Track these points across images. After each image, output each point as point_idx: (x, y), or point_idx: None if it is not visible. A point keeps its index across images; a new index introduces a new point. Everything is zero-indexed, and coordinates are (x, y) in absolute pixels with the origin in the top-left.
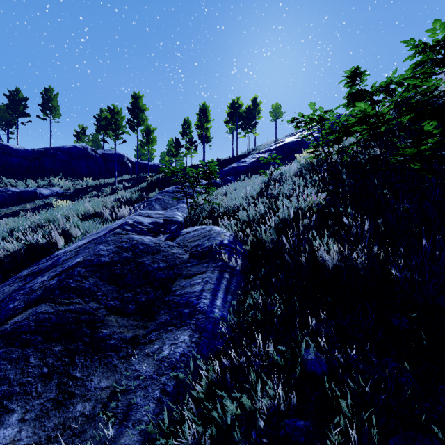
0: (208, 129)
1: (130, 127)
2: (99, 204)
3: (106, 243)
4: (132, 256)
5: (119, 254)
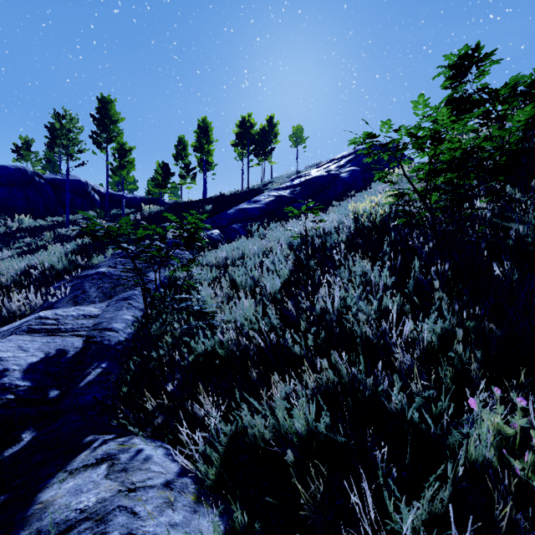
0: (210, 153)
1: (95, 143)
2: None
3: None
4: None
5: None
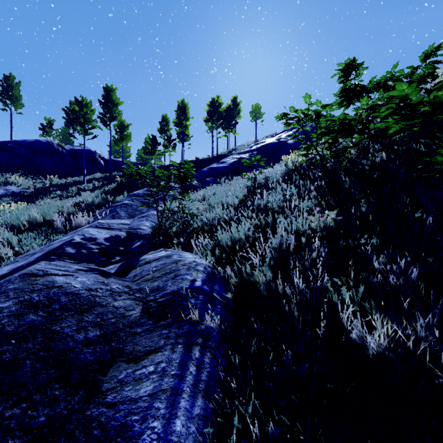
0: (187, 127)
1: (102, 122)
2: (55, 208)
3: (2, 296)
4: (42, 320)
5: (19, 318)
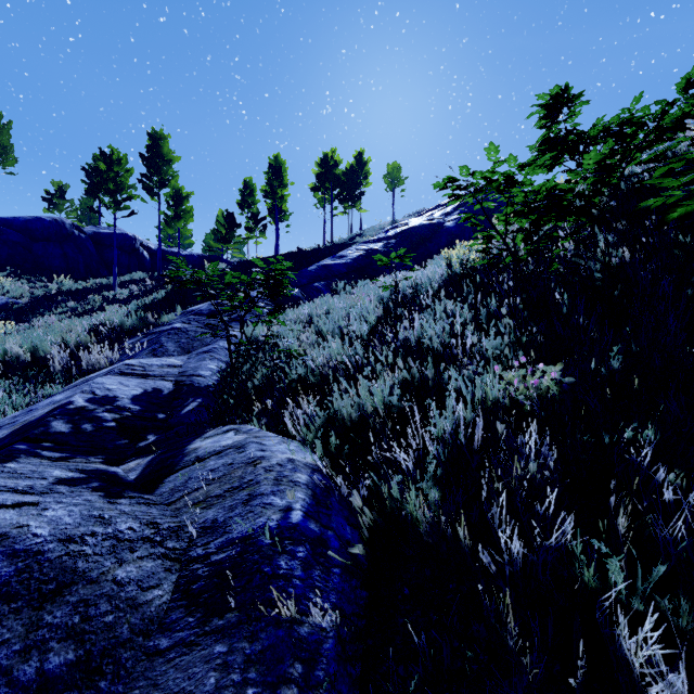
0: (285, 199)
1: (145, 189)
2: (56, 335)
3: None
4: None
5: None
